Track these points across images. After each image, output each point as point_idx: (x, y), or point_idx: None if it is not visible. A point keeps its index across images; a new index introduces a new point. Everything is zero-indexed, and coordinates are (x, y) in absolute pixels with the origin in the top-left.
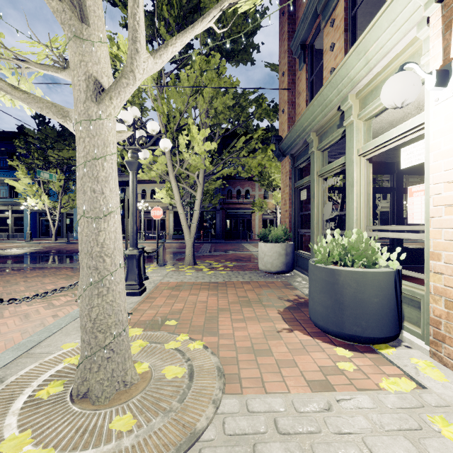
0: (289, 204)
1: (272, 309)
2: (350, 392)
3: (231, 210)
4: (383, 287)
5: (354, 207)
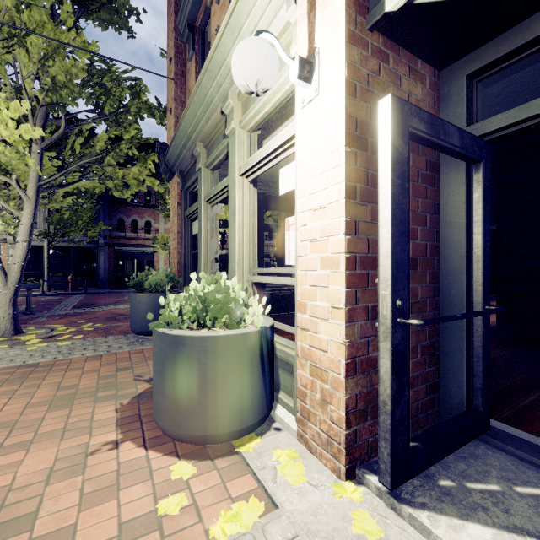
0: (178, 239)
1: (109, 403)
2: None
3: (121, 247)
4: (243, 356)
5: (237, 242)
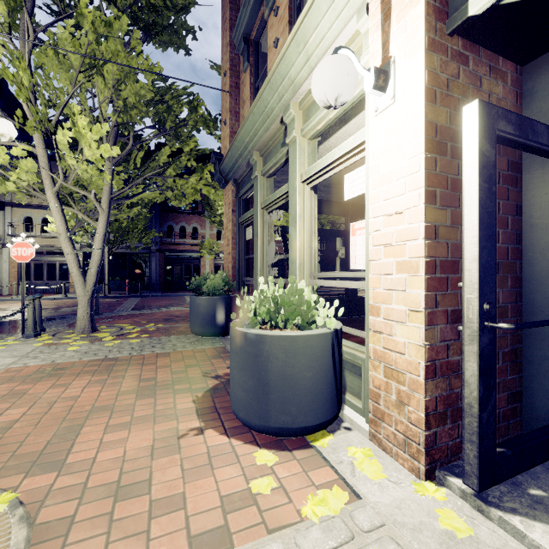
0: (232, 244)
1: (186, 396)
2: (255, 542)
3: (171, 253)
4: (318, 356)
5: (298, 248)
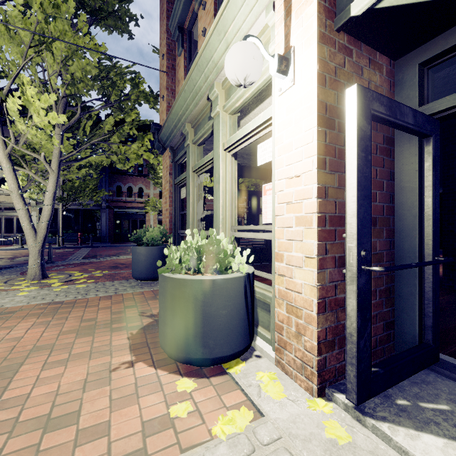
0: (169, 202)
1: (122, 333)
2: None
3: (119, 209)
4: (232, 296)
5: (221, 205)
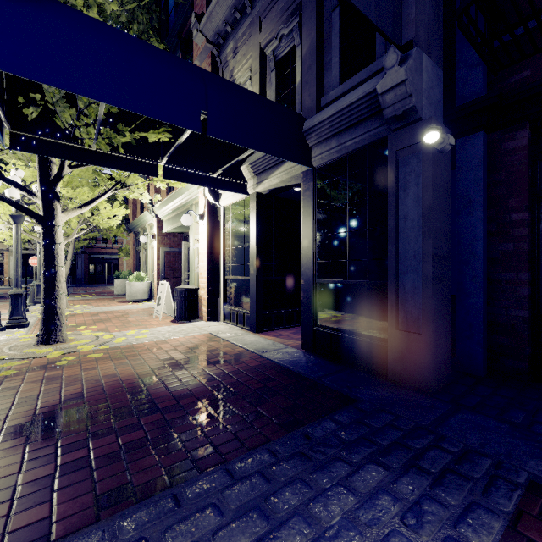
0: (134, 258)
1: (115, 301)
2: (127, 305)
3: (95, 255)
4: (143, 286)
5: (148, 264)
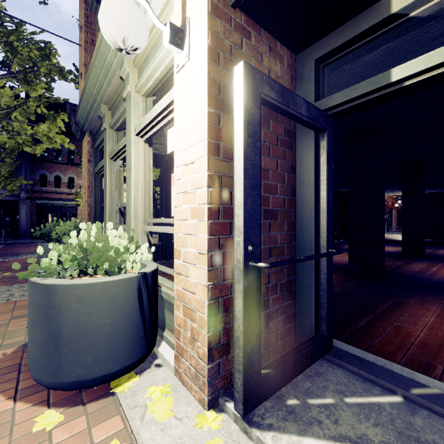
0: (88, 192)
1: None
2: None
3: (43, 200)
4: (119, 301)
5: (132, 196)
